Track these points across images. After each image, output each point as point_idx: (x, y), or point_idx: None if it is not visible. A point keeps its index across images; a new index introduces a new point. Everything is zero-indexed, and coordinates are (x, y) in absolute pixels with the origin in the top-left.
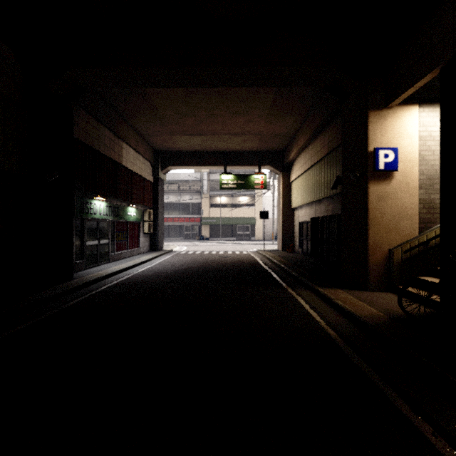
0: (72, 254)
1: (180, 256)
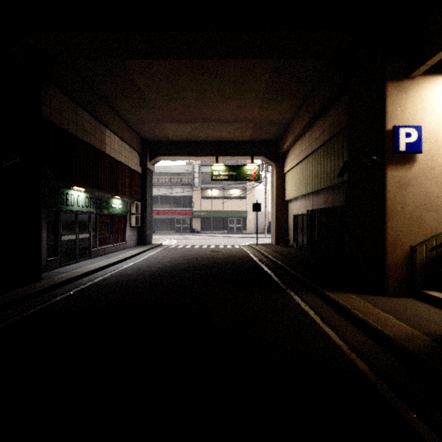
0: (40, 251)
1: (169, 250)
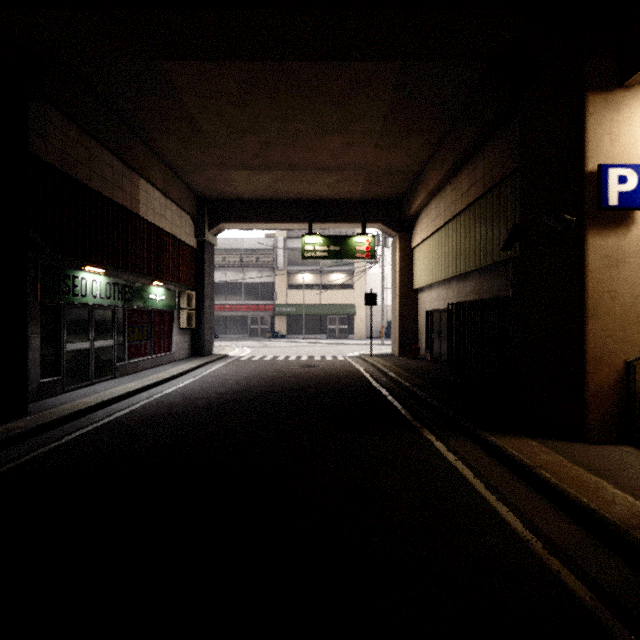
0: (25, 369)
1: (238, 365)
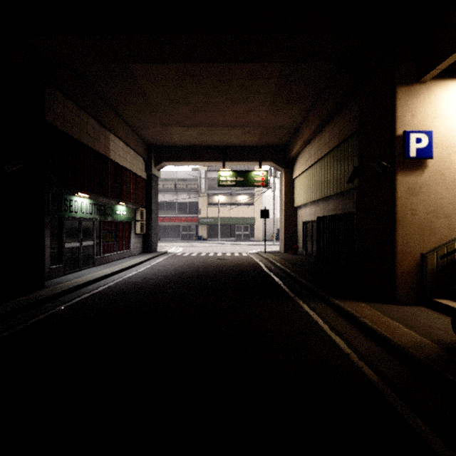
0: (43, 259)
1: (175, 258)
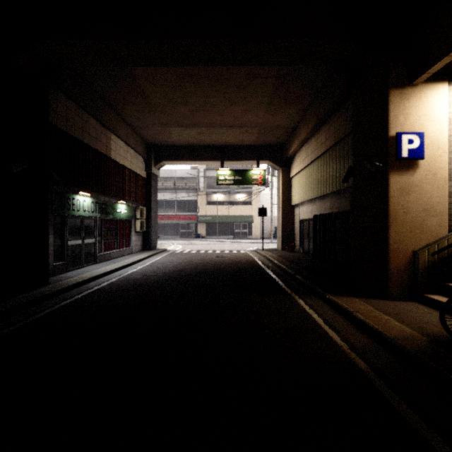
0: (47, 256)
1: (174, 255)
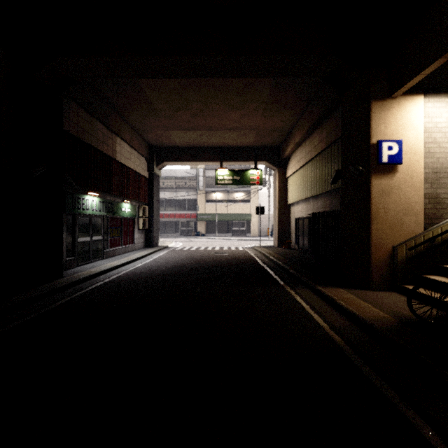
0: (62, 251)
1: (175, 252)
